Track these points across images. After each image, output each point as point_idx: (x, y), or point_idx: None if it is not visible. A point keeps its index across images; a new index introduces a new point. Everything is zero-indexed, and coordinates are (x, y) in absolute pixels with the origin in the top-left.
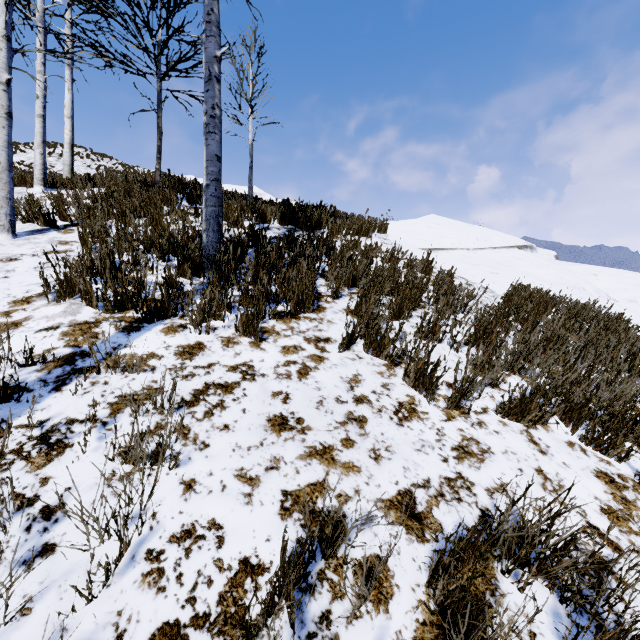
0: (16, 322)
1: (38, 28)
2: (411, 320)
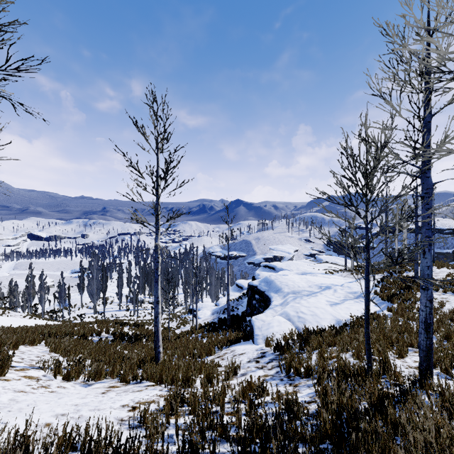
0: (24, 376)
1: None
2: None
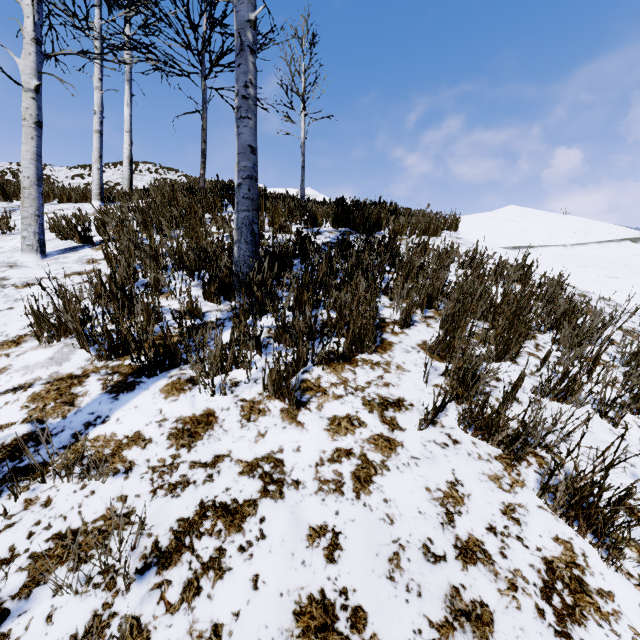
0: None
1: (95, 45)
2: (520, 361)
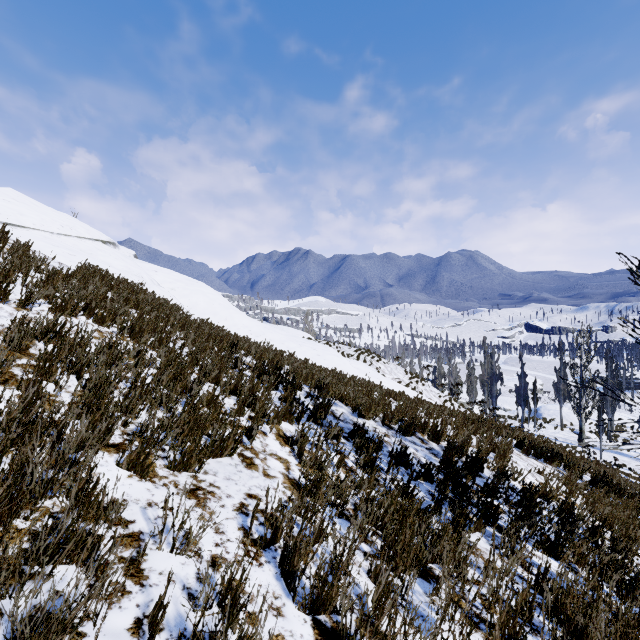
0: None
1: None
2: None
